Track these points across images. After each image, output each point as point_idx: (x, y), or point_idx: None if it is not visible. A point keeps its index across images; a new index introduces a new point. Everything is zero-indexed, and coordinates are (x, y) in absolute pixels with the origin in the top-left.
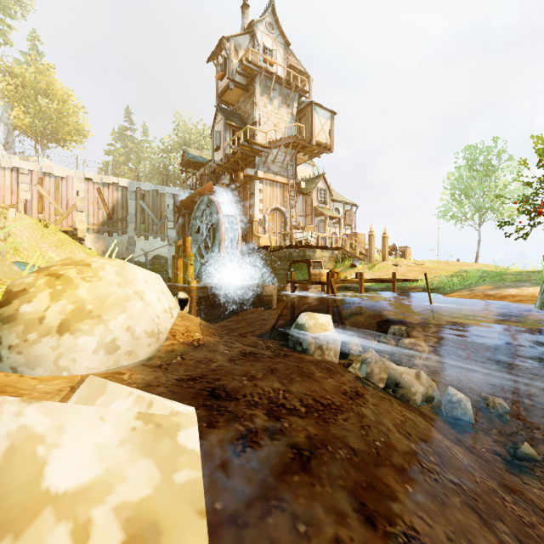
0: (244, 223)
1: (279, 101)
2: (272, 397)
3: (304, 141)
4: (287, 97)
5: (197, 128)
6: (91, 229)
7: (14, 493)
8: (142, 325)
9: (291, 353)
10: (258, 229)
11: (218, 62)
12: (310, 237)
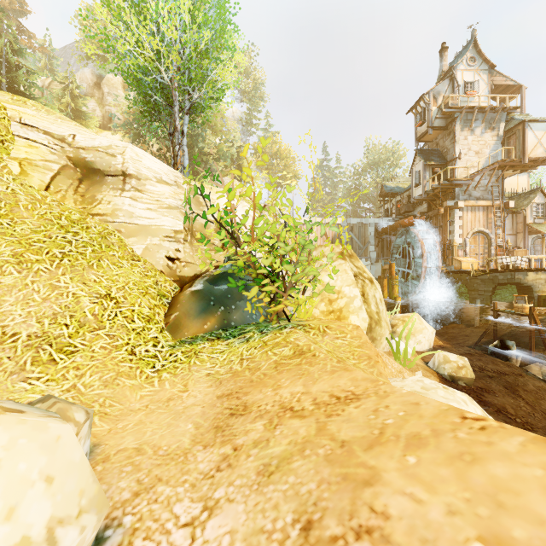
0: (442, 247)
1: (481, 128)
2: (480, 366)
3: (513, 161)
4: (492, 121)
5: (386, 147)
6: None
7: (446, 359)
8: (427, 337)
9: (489, 357)
10: (458, 252)
11: (416, 112)
12: (519, 261)
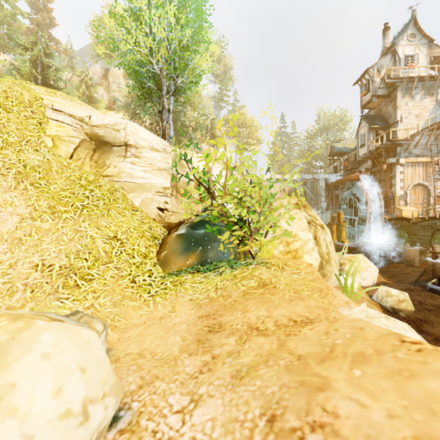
0: (385, 198)
1: (421, 95)
2: (419, 300)
3: None
4: (430, 88)
5: (334, 114)
6: None
7: (388, 293)
8: (371, 275)
9: (427, 292)
10: (399, 202)
11: (362, 83)
12: None
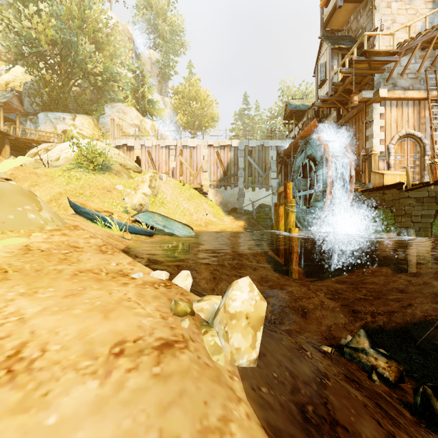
0: (356, 161)
1: None
2: None
3: None
4: None
5: (300, 89)
6: (212, 185)
7: None
8: None
9: None
10: (379, 164)
11: None
12: None
